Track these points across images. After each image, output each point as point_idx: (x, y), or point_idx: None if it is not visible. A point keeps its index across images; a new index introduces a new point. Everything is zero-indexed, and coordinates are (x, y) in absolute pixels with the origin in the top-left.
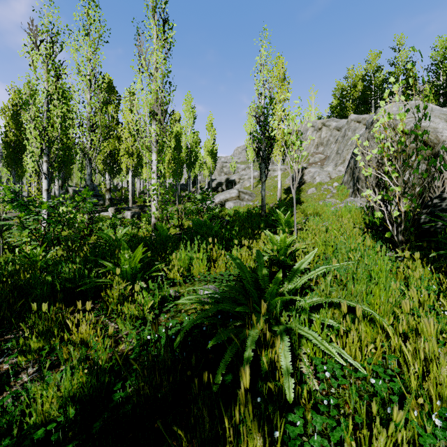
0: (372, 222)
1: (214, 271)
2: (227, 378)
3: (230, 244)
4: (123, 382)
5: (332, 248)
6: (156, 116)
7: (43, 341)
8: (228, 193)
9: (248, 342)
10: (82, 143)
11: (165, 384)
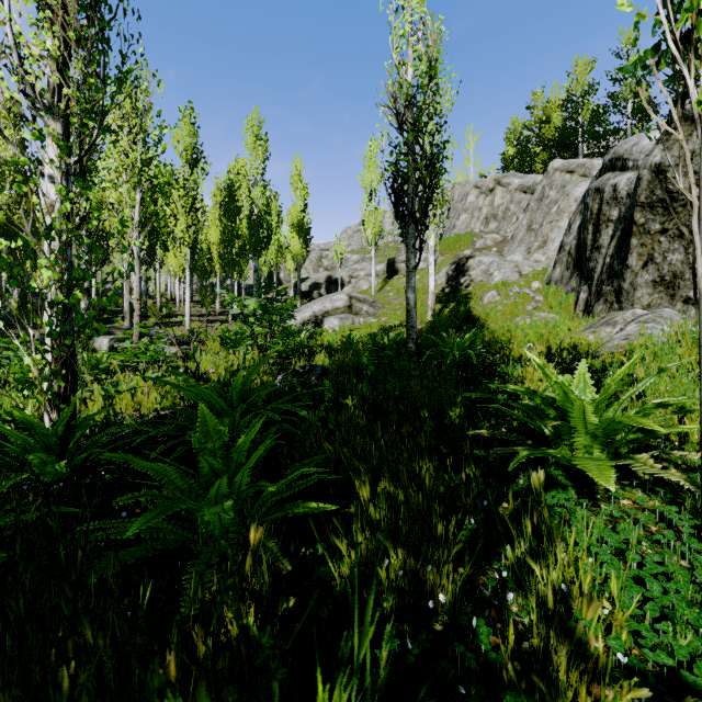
0: None
1: None
2: None
3: None
4: None
5: None
6: (55, 1)
7: None
8: (328, 299)
9: None
10: None
11: None
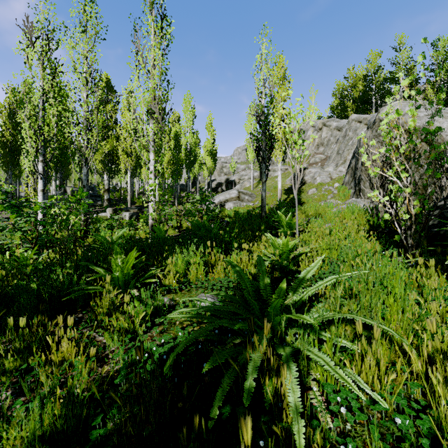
0: (377, 224)
1: (212, 277)
2: (224, 410)
3: (230, 247)
4: (106, 412)
5: (337, 252)
6: (154, 115)
7: (20, 360)
8: (227, 193)
9: (250, 368)
10: (78, 142)
11: (151, 419)
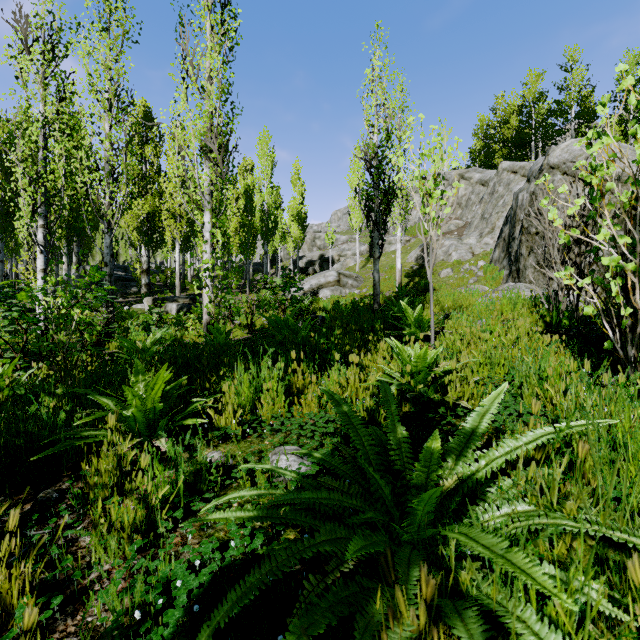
0: (556, 322)
1: (299, 412)
2: None
3: (328, 358)
4: None
5: (504, 369)
6: (210, 155)
7: None
8: (322, 276)
9: None
10: (96, 197)
11: None
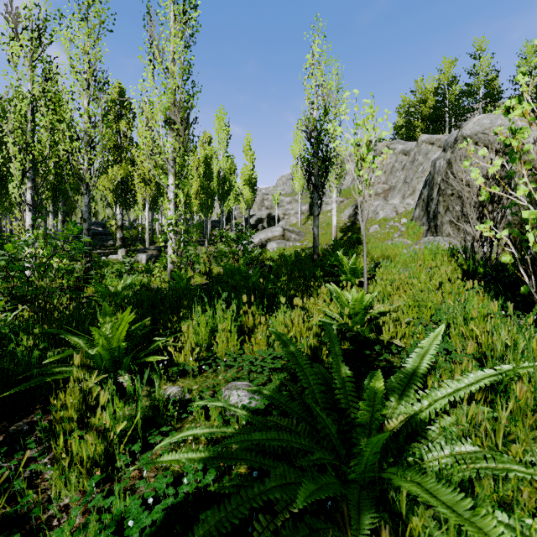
0: (472, 269)
1: (249, 349)
2: None
3: (275, 301)
4: None
5: (430, 311)
6: (174, 126)
7: None
8: (270, 231)
9: None
10: (76, 163)
11: None
